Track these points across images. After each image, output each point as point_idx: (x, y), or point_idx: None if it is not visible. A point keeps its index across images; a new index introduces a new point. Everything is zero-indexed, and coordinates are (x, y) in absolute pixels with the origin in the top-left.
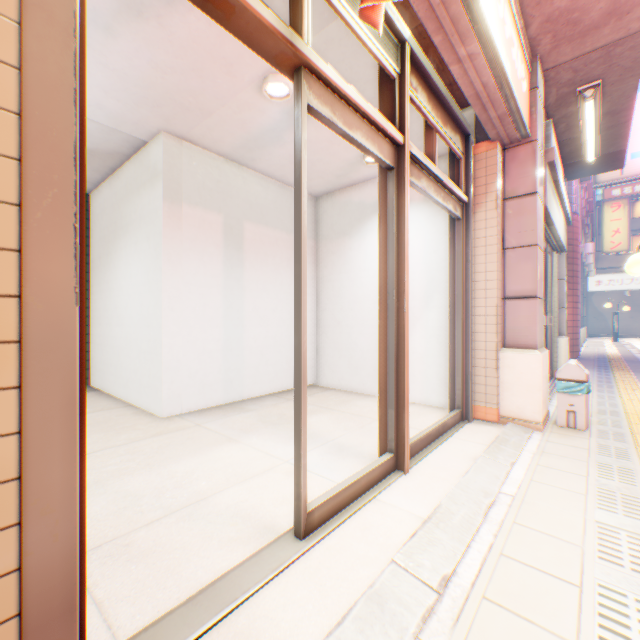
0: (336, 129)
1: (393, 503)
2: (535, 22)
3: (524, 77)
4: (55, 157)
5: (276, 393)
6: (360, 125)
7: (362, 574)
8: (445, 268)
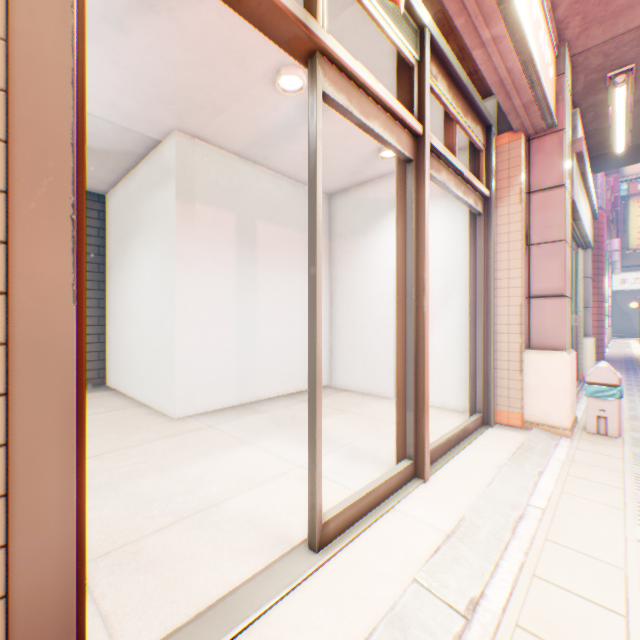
0: (352, 118)
1: (413, 514)
2: (563, 3)
3: (550, 63)
4: (50, 143)
5: (289, 394)
6: (377, 114)
7: (381, 593)
8: (464, 266)
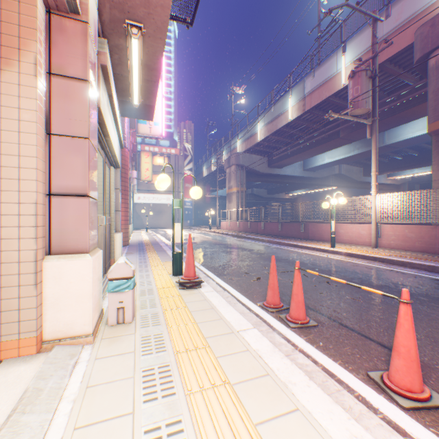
0: None
1: None
2: None
3: None
4: None
5: None
6: None
7: None
8: None
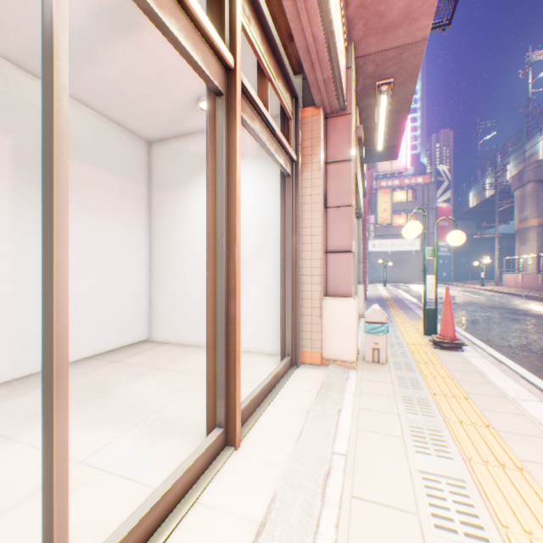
0: None
1: (220, 504)
2: (353, 3)
3: (343, 54)
4: None
5: (98, 355)
6: (176, 13)
7: None
8: (277, 223)
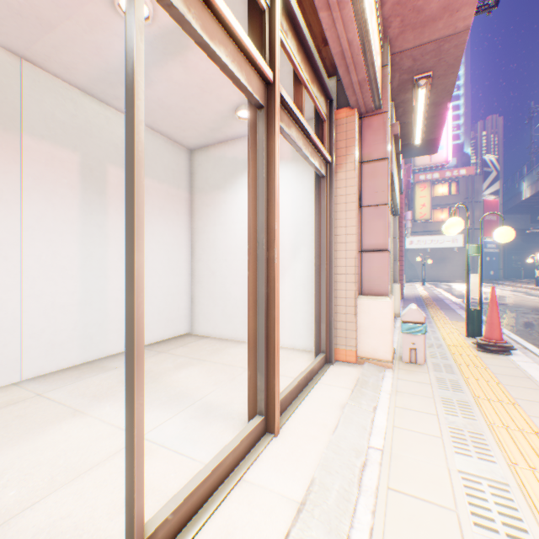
0: (192, 32)
1: (263, 483)
2: (389, 2)
3: (378, 53)
4: None
5: (147, 345)
6: (224, 41)
7: None
8: (311, 223)
